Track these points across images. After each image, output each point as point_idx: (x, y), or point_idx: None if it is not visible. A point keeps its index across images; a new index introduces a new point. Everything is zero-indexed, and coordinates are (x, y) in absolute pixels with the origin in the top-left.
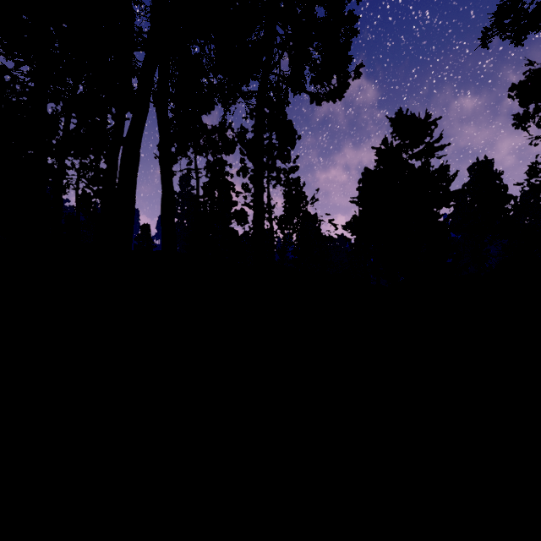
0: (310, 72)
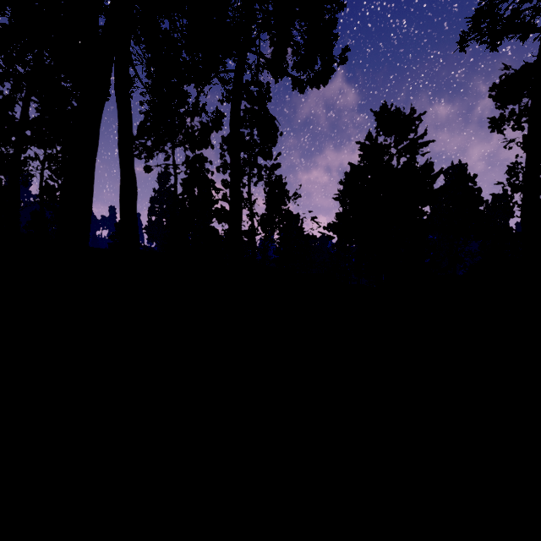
0: (293, 54)
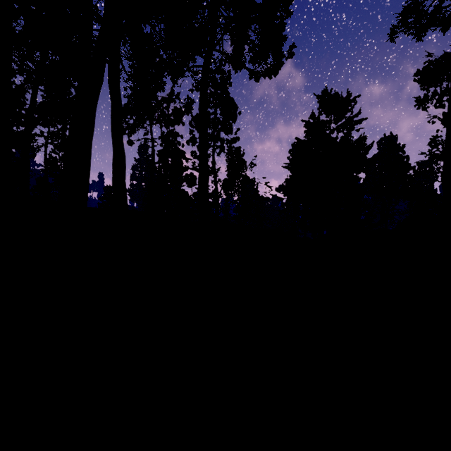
0: (249, 51)
